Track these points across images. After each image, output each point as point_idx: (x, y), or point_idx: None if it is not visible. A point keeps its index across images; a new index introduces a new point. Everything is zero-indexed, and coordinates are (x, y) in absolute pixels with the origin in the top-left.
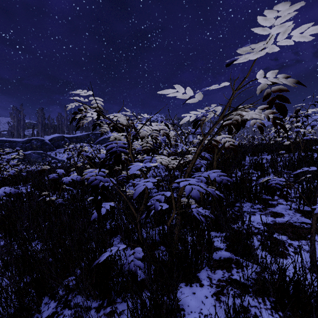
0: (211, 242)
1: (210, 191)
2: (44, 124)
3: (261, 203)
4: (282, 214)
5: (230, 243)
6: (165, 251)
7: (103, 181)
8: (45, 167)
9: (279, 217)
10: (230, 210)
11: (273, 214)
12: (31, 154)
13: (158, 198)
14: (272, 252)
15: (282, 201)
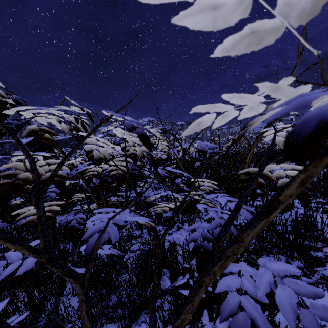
0: None
1: None
2: None
3: (306, 262)
4: None
5: None
6: None
7: None
8: None
9: None
10: None
11: None
12: (2, 160)
13: None
14: None
15: None
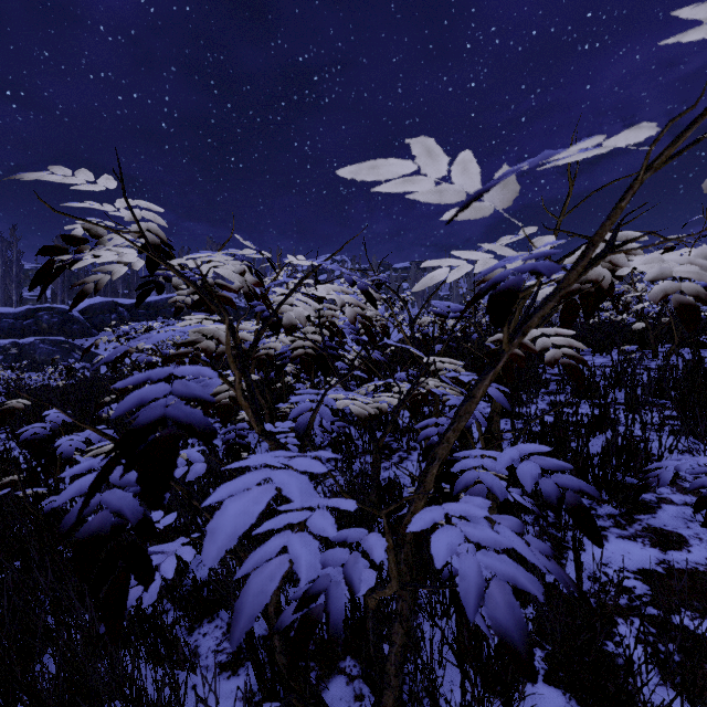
0: (514, 682)
1: (545, 565)
2: (71, 275)
3: (620, 505)
4: (681, 539)
5: (555, 648)
6: (359, 681)
7: (127, 514)
8: (15, 403)
9: (678, 550)
10: (536, 523)
11: (657, 539)
12: (36, 345)
13: (339, 563)
14: (699, 700)
15: (669, 493)
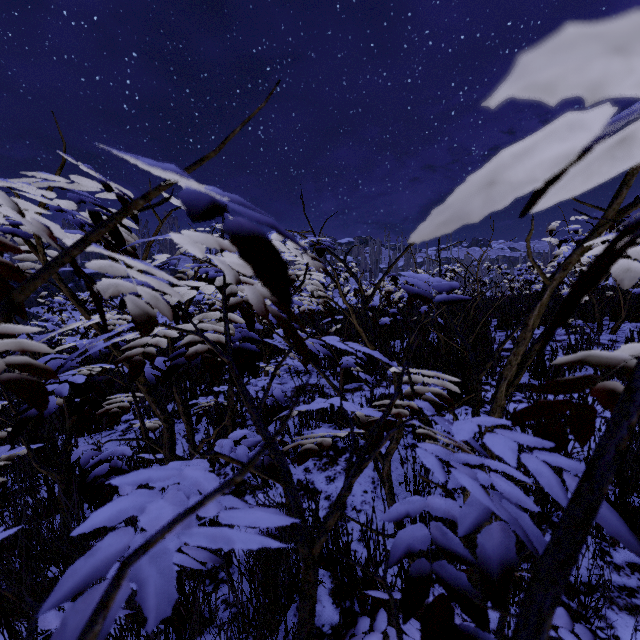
0: None
1: None
2: None
3: None
4: None
5: None
6: None
7: None
8: None
9: None
10: None
11: None
12: None
13: None
14: None
15: None
